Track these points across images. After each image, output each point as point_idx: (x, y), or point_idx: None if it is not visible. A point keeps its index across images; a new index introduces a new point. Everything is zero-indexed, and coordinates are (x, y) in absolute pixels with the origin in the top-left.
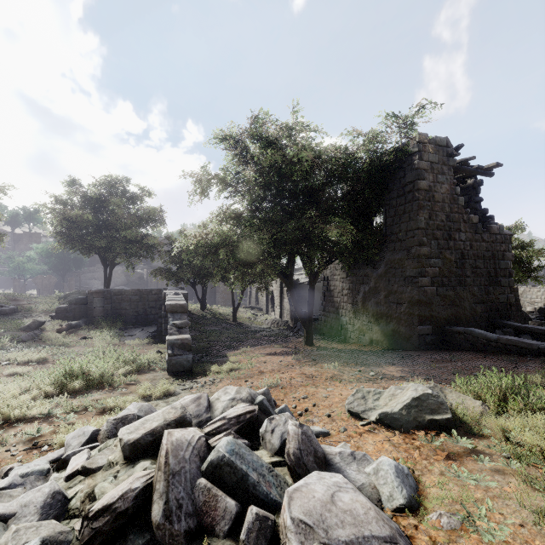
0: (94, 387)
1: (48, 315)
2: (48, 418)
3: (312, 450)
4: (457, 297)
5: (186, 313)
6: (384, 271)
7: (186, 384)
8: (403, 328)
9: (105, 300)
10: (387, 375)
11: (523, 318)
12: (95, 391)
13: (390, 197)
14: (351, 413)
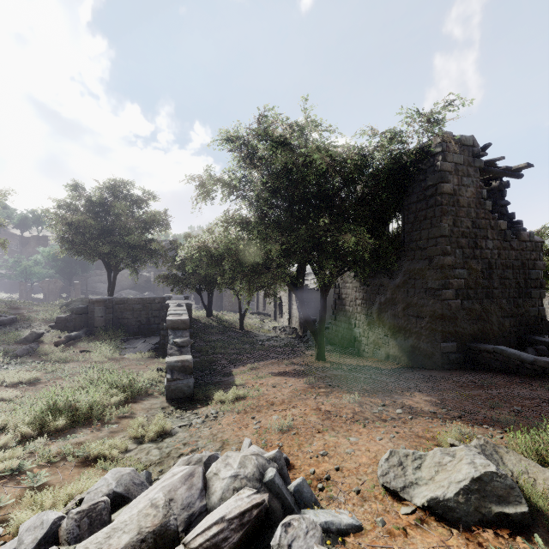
0: (81, 423)
1: (48, 325)
2: (16, 474)
3: None
4: (484, 311)
5: (188, 330)
6: (402, 281)
7: (185, 417)
8: (424, 344)
9: (106, 309)
10: (413, 408)
11: (547, 327)
12: (81, 428)
13: (409, 202)
14: (386, 488)
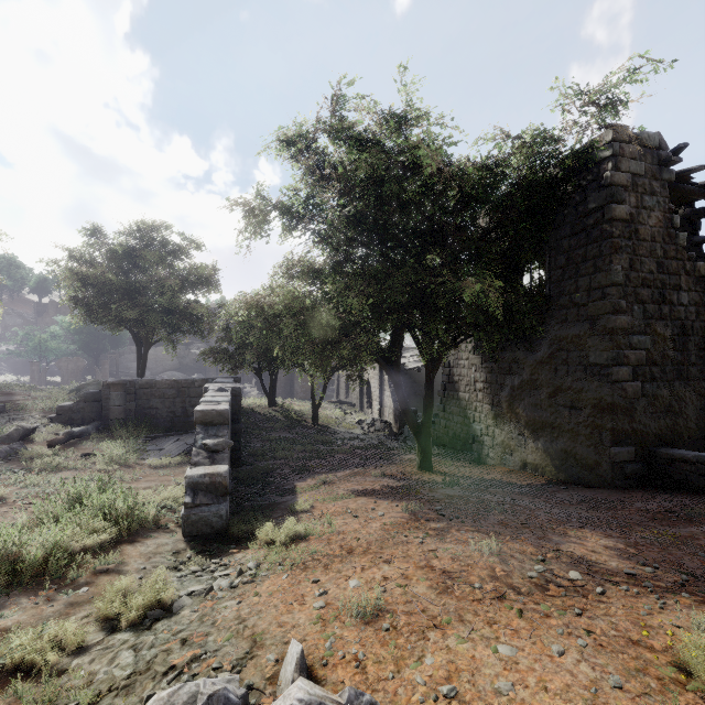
0: (23, 585)
1: (47, 417)
2: None
3: None
4: (676, 399)
5: (226, 425)
6: (547, 354)
7: (204, 574)
8: (582, 448)
9: (126, 395)
10: (591, 562)
11: None
12: (21, 596)
13: (558, 237)
14: None
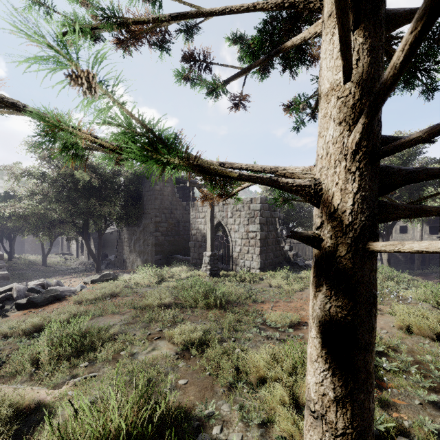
0: None
1: None
2: None
3: (61, 285)
4: (175, 241)
5: (3, 260)
6: (143, 228)
7: None
8: (149, 257)
9: None
10: None
11: None
12: None
13: (145, 190)
14: (84, 283)
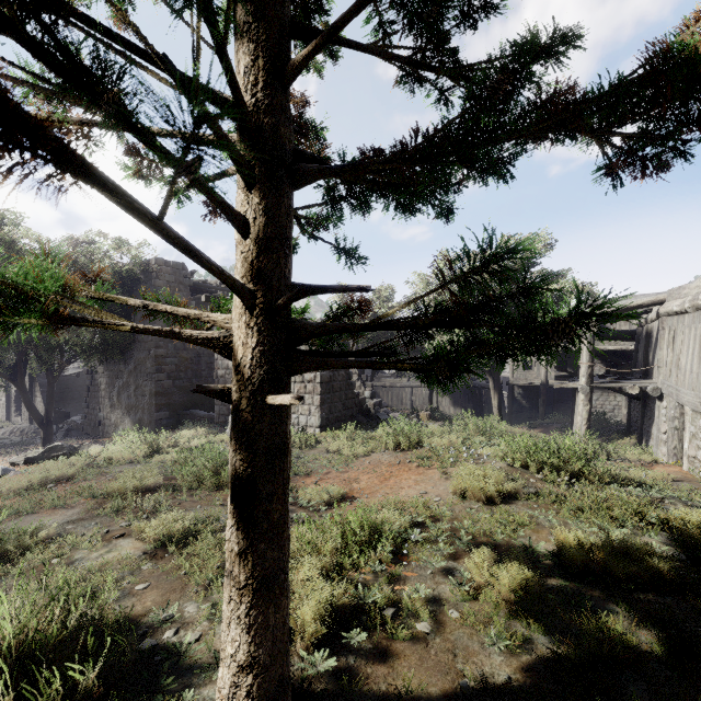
0: None
1: None
2: None
3: None
4: (194, 387)
5: None
6: (134, 367)
7: None
8: (146, 416)
9: None
10: None
11: None
12: None
13: None
14: (12, 464)
